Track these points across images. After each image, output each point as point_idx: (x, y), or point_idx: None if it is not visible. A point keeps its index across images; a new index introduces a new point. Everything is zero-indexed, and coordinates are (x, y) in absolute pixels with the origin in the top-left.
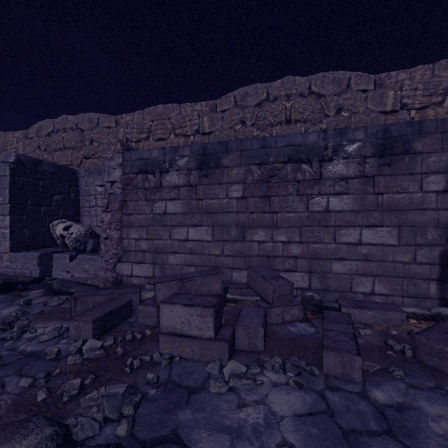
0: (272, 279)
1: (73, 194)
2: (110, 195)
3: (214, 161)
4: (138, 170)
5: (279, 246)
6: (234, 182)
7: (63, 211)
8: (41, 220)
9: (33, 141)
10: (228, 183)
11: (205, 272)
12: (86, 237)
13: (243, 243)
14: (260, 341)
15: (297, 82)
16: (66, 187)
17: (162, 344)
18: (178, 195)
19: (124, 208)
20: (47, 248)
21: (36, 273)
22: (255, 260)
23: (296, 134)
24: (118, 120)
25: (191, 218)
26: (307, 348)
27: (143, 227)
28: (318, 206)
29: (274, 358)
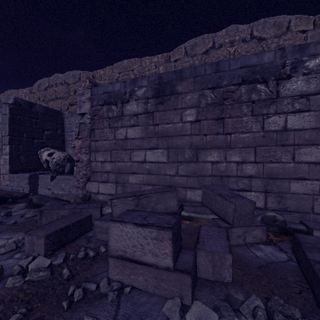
0: (231, 198)
1: (59, 130)
2: (81, 124)
3: (169, 89)
4: (103, 102)
5: (233, 166)
6: (188, 107)
7: (51, 143)
8: (34, 150)
9: (35, 94)
10: (182, 108)
11: (161, 189)
12: (64, 161)
13: (196, 163)
14: (228, 270)
15: (240, 30)
16: (54, 125)
17: (112, 269)
18: (137, 122)
19: (92, 136)
20: (39, 171)
21: (27, 190)
22: (209, 180)
23: (250, 55)
24: (94, 74)
25: (148, 141)
26: (288, 283)
27: (107, 151)
28: (275, 126)
29: (250, 298)
